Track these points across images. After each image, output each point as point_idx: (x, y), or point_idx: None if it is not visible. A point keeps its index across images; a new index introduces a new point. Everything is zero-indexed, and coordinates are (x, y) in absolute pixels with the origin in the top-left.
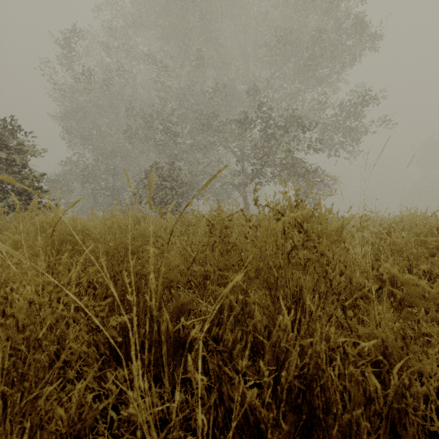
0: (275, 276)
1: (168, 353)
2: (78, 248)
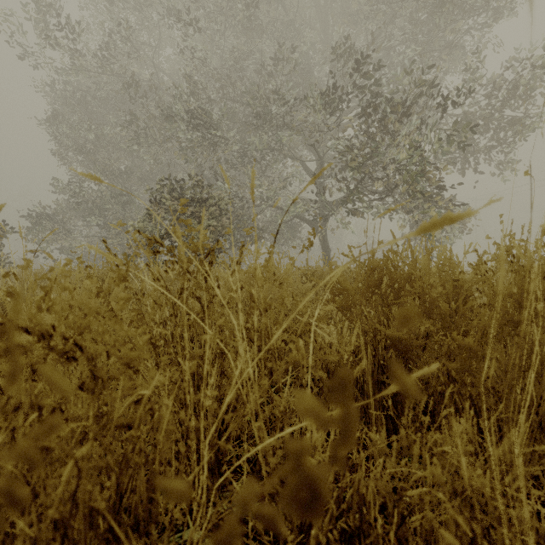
0: None
1: None
2: None
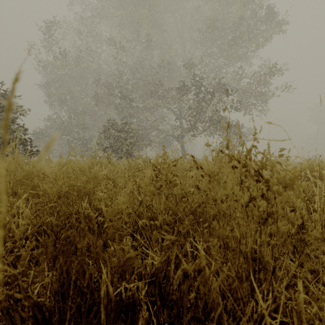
0: (238, 238)
1: (108, 322)
2: (32, 192)
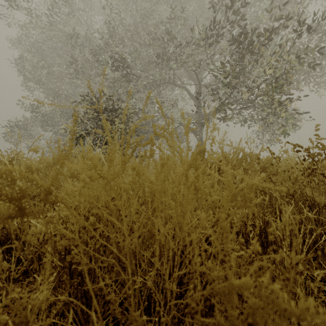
0: None
1: None
2: None
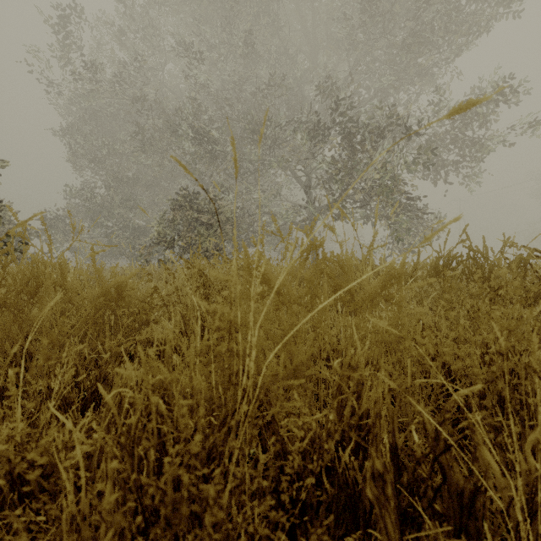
0: None
1: None
2: None
